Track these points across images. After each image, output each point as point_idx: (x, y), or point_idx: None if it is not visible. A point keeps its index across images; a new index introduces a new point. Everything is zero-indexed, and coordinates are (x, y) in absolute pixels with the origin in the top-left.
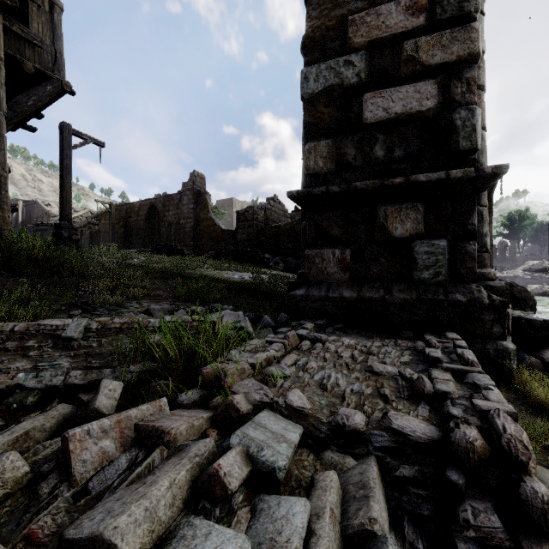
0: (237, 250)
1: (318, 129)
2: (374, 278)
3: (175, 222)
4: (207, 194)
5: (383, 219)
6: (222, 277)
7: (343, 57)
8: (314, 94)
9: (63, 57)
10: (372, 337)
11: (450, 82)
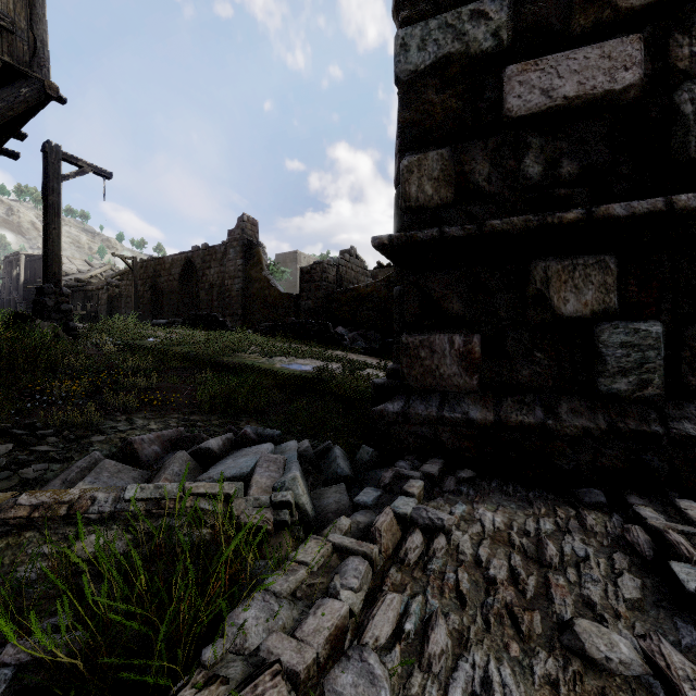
0: (298, 323)
1: (424, 131)
2: (523, 386)
3: (218, 283)
4: (260, 245)
5: (542, 284)
6: (272, 368)
7: (469, 4)
8: (418, 72)
9: (47, 48)
10: (529, 501)
11: (669, 37)
